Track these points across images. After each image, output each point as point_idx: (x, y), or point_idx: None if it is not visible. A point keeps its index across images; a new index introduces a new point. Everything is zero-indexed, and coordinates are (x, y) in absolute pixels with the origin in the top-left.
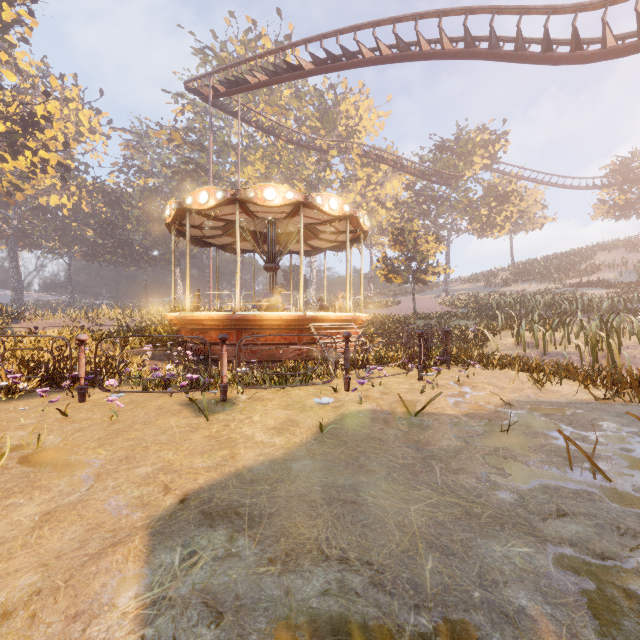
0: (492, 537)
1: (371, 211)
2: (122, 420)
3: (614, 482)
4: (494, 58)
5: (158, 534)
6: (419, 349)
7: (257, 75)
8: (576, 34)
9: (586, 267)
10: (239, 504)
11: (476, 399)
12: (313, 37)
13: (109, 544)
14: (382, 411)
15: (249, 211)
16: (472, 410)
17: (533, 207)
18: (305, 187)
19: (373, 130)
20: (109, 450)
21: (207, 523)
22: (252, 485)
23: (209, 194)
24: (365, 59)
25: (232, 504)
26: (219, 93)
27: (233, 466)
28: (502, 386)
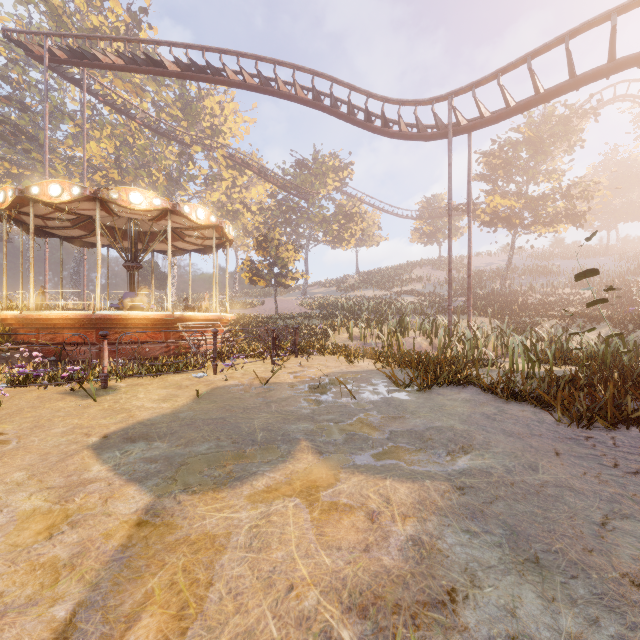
0: (293, 424)
1: (237, 213)
2: (5, 408)
3: (360, 401)
4: (334, 115)
5: (99, 449)
6: (273, 341)
7: (111, 56)
8: (384, 116)
9: (406, 279)
10: (149, 433)
11: (309, 374)
12: (178, 43)
13: (65, 457)
14: (242, 385)
15: (110, 210)
16: (304, 379)
17: (372, 227)
18: (165, 178)
19: (239, 133)
20: (13, 425)
21: (130, 442)
22: (154, 426)
23: (63, 188)
24: (230, 80)
25: (144, 433)
26: (57, 58)
27: (135, 420)
28: (329, 365)
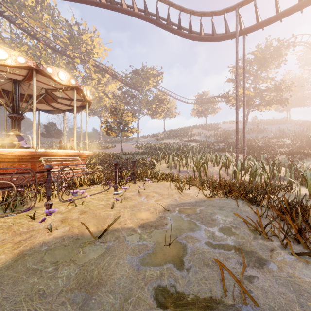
0: None
1: (100, 98)
2: None
3: (253, 295)
4: (158, 25)
5: None
6: (115, 174)
7: None
8: (191, 25)
9: (190, 134)
10: None
11: (148, 207)
12: None
13: None
14: (71, 236)
15: None
16: (145, 218)
17: (172, 108)
18: None
19: (101, 55)
20: None
21: None
22: None
23: None
24: (90, 0)
25: None
26: None
27: None
28: (162, 193)
